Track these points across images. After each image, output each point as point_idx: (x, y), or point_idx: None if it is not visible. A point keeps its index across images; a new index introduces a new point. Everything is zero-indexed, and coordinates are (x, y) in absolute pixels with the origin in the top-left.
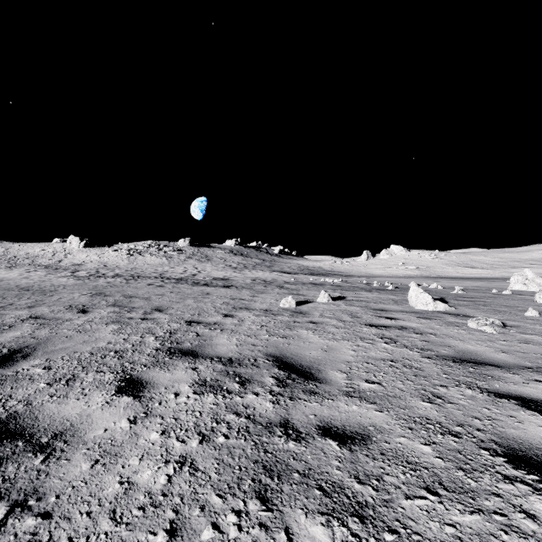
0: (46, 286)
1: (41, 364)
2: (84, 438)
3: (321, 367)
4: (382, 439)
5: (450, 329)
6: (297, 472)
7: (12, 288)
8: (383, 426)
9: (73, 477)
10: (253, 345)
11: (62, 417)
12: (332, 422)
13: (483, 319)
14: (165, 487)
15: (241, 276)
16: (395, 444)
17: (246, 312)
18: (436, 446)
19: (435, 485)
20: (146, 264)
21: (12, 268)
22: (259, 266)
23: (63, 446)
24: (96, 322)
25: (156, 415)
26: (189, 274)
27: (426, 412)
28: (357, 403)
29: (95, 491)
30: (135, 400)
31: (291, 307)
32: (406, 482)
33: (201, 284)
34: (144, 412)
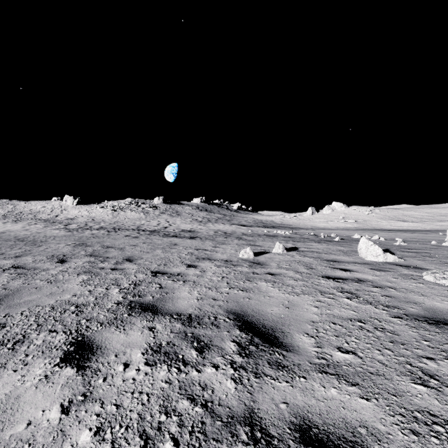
0: (39, 237)
1: None
2: None
3: (285, 328)
4: None
5: (407, 283)
6: None
7: (10, 239)
8: (377, 427)
9: None
10: (214, 300)
11: None
12: (309, 417)
13: (439, 272)
14: None
15: (205, 228)
16: None
17: (208, 262)
18: None
19: None
20: (127, 218)
21: (17, 221)
22: (221, 220)
23: None
24: (69, 272)
25: (95, 399)
26: (161, 227)
27: (424, 401)
28: (335, 384)
29: None
30: (77, 373)
31: (250, 258)
32: None
33: (171, 235)
34: (83, 394)
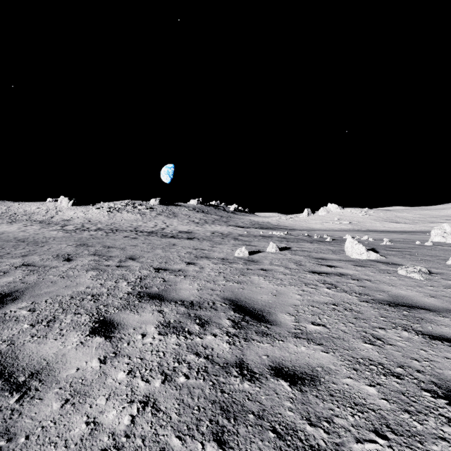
0: (39, 238)
1: (27, 306)
2: (57, 377)
3: (271, 310)
4: (330, 379)
5: (382, 276)
6: (252, 414)
7: (10, 240)
8: (330, 367)
9: (43, 416)
10: (212, 290)
11: (39, 357)
12: (283, 362)
13: (411, 267)
14: (128, 428)
15: (202, 230)
16: (342, 385)
17: (206, 260)
18: (380, 387)
19: (383, 428)
20: (124, 220)
21: (12, 223)
22: (217, 221)
23: (37, 385)
24: (78, 269)
25: (124, 355)
26: (159, 228)
27: (368, 353)
28: (305, 344)
29: (62, 432)
30: (106, 340)
31: (245, 256)
32: (355, 424)
33: (169, 236)
34: (113, 352)
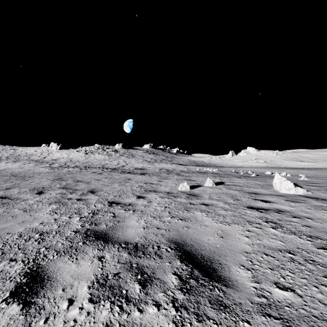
0: (28, 173)
1: None
2: None
3: (222, 259)
4: None
5: (321, 213)
6: None
7: (7, 174)
8: None
9: None
10: (157, 228)
11: None
12: None
13: None
14: None
15: (153, 167)
16: None
17: (154, 194)
18: None
19: None
20: (95, 159)
21: (16, 161)
22: (164, 160)
23: None
24: (43, 202)
25: None
26: (120, 166)
27: None
28: None
29: None
30: (22, 311)
31: (187, 190)
32: None
33: (127, 172)
34: None
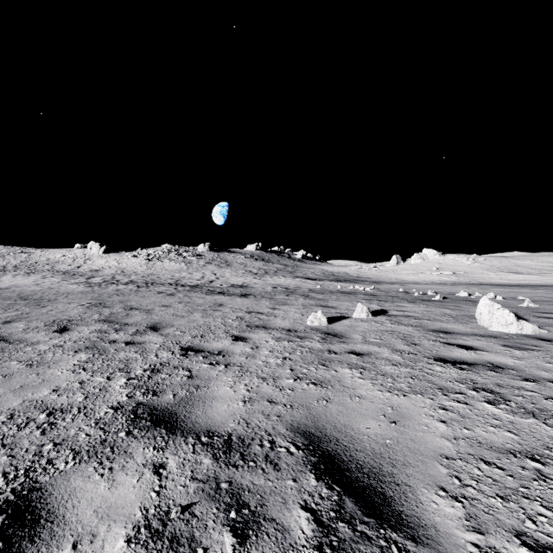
0: (48, 294)
1: None
2: None
3: (399, 472)
4: None
5: None
6: None
7: (11, 296)
8: None
9: None
10: (270, 403)
11: None
12: None
13: None
14: None
15: (262, 283)
16: None
17: (264, 332)
18: None
19: None
20: (164, 270)
21: (30, 274)
22: (281, 271)
23: None
24: (65, 347)
25: None
26: (206, 281)
27: None
28: None
29: None
30: None
31: (322, 326)
32: None
33: (217, 292)
34: None
